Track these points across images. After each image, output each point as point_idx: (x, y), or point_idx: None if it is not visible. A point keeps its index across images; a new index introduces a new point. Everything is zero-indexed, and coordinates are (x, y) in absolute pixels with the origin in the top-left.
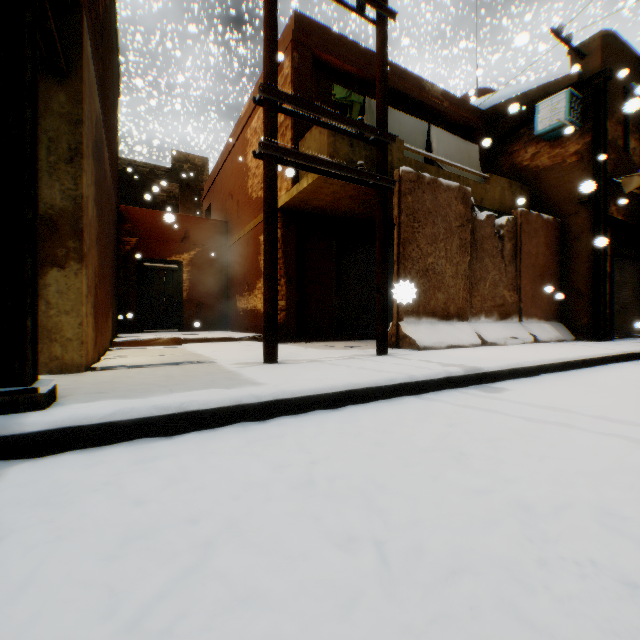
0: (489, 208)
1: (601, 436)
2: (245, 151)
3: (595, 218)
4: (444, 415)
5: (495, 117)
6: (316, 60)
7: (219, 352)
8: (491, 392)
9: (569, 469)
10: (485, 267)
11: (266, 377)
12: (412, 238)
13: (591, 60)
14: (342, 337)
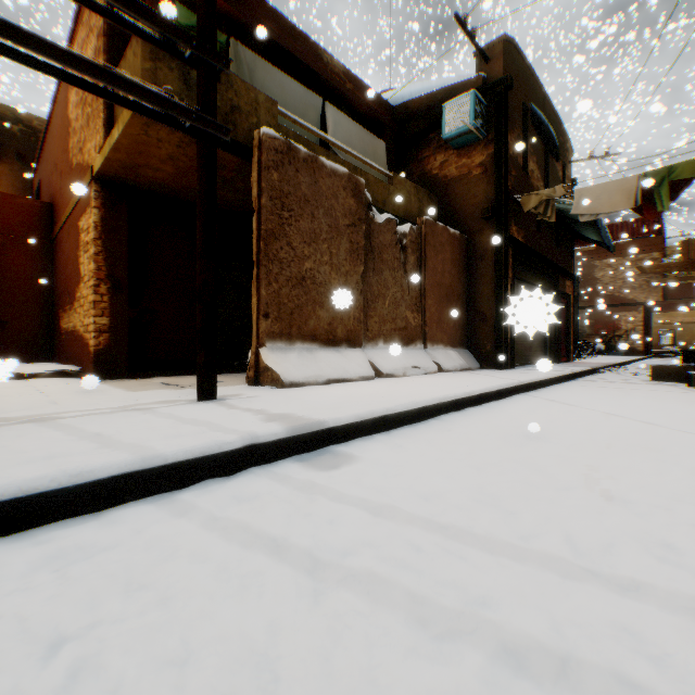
0: (393, 213)
1: (434, 638)
2: (68, 98)
3: (499, 236)
4: (124, 577)
5: (406, 117)
6: None
7: None
8: (324, 467)
9: None
10: (385, 281)
11: None
12: (280, 231)
13: (496, 65)
14: None
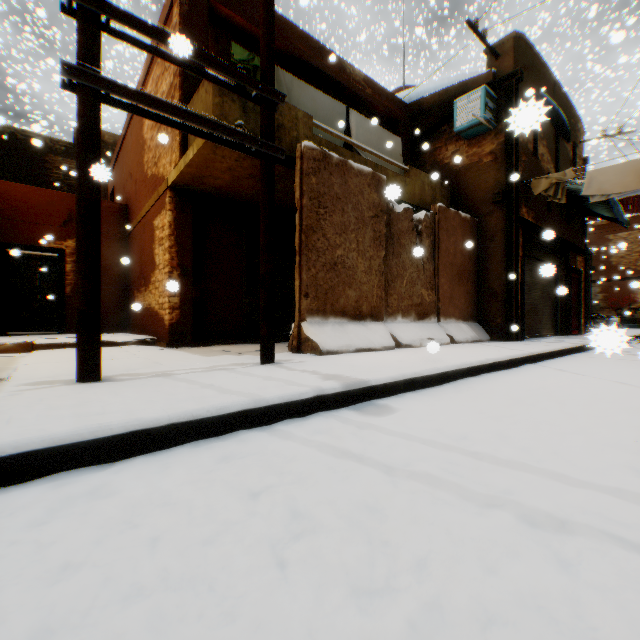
0: (409, 202)
1: (477, 505)
2: (142, 121)
3: (509, 218)
4: (270, 468)
5: (419, 112)
6: (214, 14)
7: (53, 363)
8: (372, 414)
9: (389, 632)
10: (402, 263)
11: (18, 411)
12: (317, 226)
13: (505, 61)
14: (253, 339)
